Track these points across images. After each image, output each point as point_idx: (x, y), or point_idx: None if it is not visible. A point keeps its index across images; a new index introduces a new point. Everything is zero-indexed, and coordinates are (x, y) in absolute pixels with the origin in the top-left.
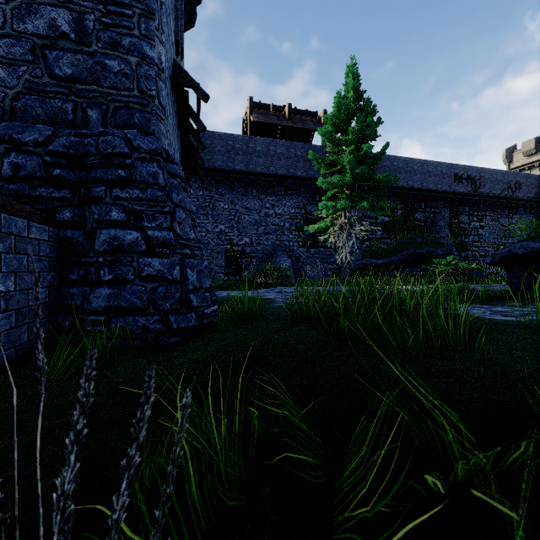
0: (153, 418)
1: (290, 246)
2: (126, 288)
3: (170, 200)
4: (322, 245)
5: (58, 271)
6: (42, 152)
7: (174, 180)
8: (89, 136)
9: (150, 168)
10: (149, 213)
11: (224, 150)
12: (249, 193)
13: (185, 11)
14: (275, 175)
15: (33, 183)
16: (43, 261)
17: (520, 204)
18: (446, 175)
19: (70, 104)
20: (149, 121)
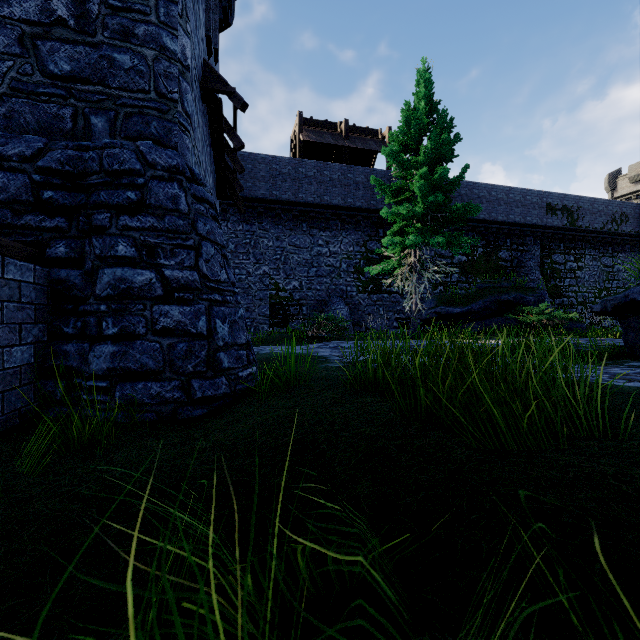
0: (150, 544)
1: (348, 292)
2: (136, 345)
3: (195, 231)
4: (387, 290)
5: (49, 322)
6: (30, 169)
7: (200, 205)
8: (92, 149)
9: (169, 189)
10: (167, 248)
11: (267, 176)
12: (298, 228)
13: (220, 6)
14: (329, 206)
15: (17, 209)
16: (26, 309)
17: (626, 240)
18: (537, 205)
19: (68, 109)
20: (170, 131)
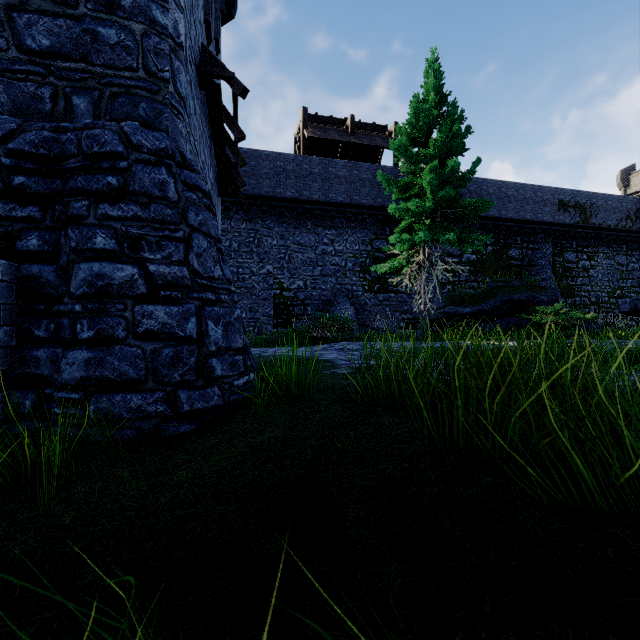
0: None
1: (353, 291)
2: (114, 351)
3: (185, 221)
4: (393, 289)
5: (17, 324)
6: None
7: (192, 193)
8: (71, 130)
9: (156, 175)
10: (152, 240)
11: (271, 173)
12: (302, 226)
13: None
14: (335, 204)
15: None
16: None
17: None
18: (548, 201)
19: (48, 88)
20: (161, 113)
